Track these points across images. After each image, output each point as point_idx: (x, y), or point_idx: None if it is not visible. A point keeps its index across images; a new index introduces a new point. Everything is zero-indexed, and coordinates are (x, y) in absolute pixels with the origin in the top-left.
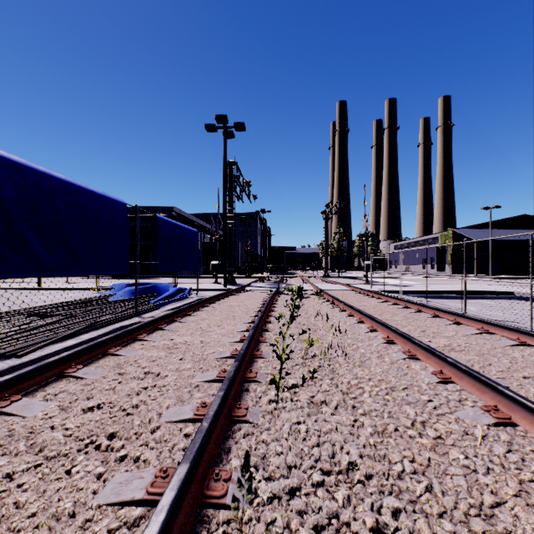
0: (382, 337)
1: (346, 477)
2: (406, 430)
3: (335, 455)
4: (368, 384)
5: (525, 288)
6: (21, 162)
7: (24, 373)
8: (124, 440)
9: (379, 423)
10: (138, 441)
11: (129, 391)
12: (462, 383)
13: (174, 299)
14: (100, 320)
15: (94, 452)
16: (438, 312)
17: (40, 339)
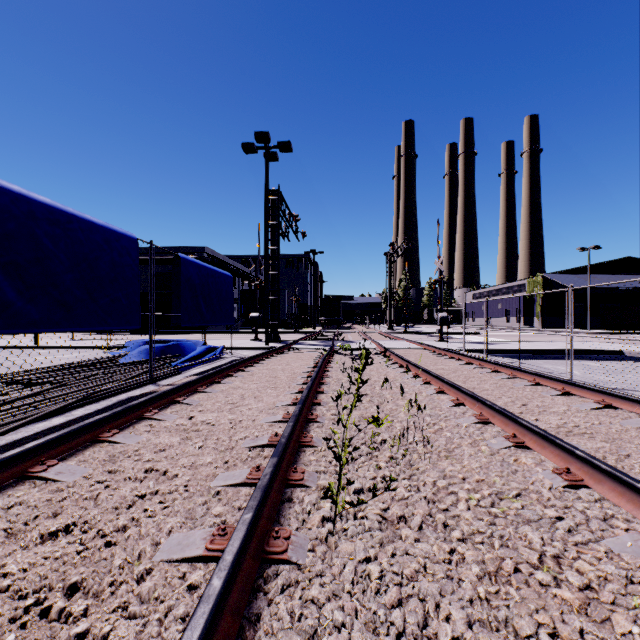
0: (473, 414)
1: None
2: (533, 570)
3: (428, 626)
4: (462, 487)
5: (636, 346)
6: None
7: None
8: (90, 598)
9: (488, 557)
10: (112, 602)
11: (117, 503)
12: (602, 489)
13: (202, 360)
14: (101, 390)
15: (35, 626)
16: (539, 378)
17: (15, 416)
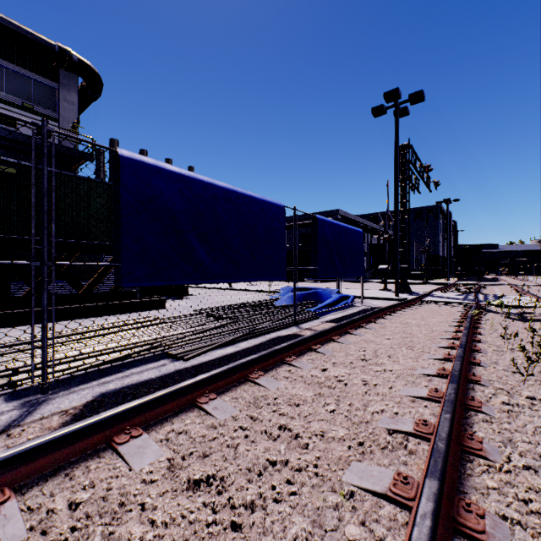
0: None
1: None
2: None
3: None
4: None
5: None
6: (188, 175)
7: (153, 398)
8: None
9: None
10: None
11: (249, 464)
12: None
13: (335, 307)
14: (259, 328)
15: None
16: None
17: (206, 342)
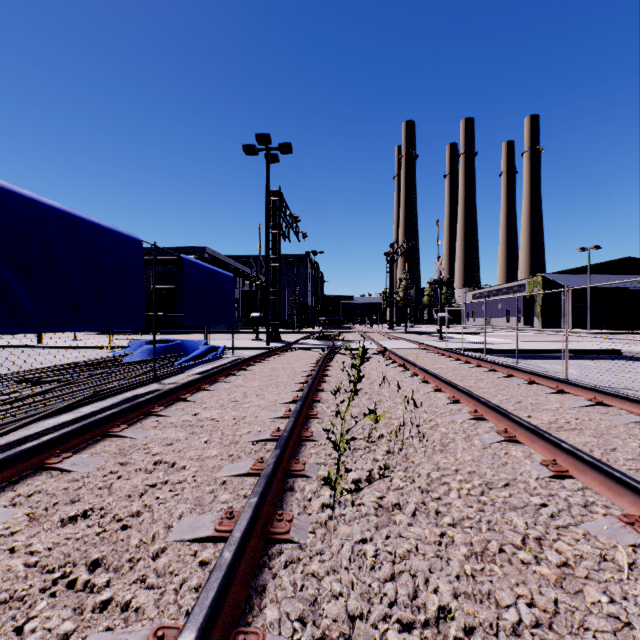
0: (468, 411)
1: (438, 636)
2: (516, 551)
3: (418, 596)
4: (455, 478)
5: (634, 346)
6: None
7: None
8: (112, 572)
9: (476, 539)
10: (132, 575)
11: (130, 491)
12: (585, 479)
13: (204, 359)
14: (107, 388)
15: (64, 594)
16: (534, 377)
17: (26, 413)
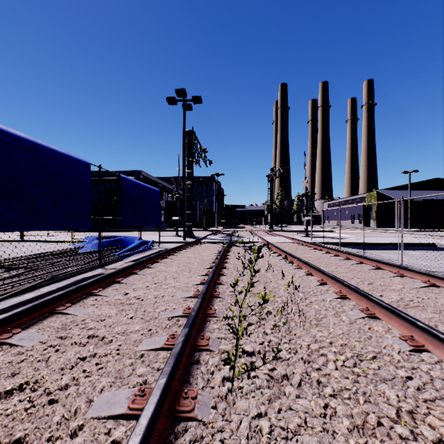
0: (334, 292)
1: None
2: (393, 424)
3: None
4: (330, 350)
5: None
6: None
7: None
8: None
9: (355, 412)
10: None
11: (62, 365)
12: (441, 353)
13: (138, 250)
14: (63, 273)
15: None
16: (380, 264)
17: None
